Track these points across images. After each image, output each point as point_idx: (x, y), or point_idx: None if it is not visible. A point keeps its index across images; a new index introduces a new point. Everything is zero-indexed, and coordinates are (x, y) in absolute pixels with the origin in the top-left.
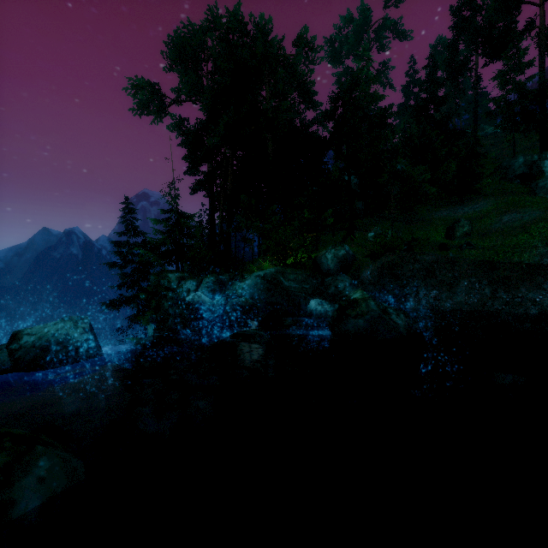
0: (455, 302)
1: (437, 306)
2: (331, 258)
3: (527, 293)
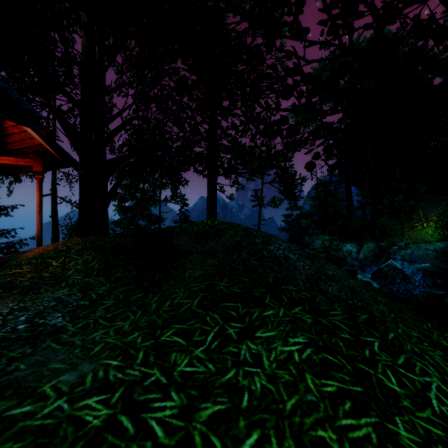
0: None
1: None
2: None
3: None
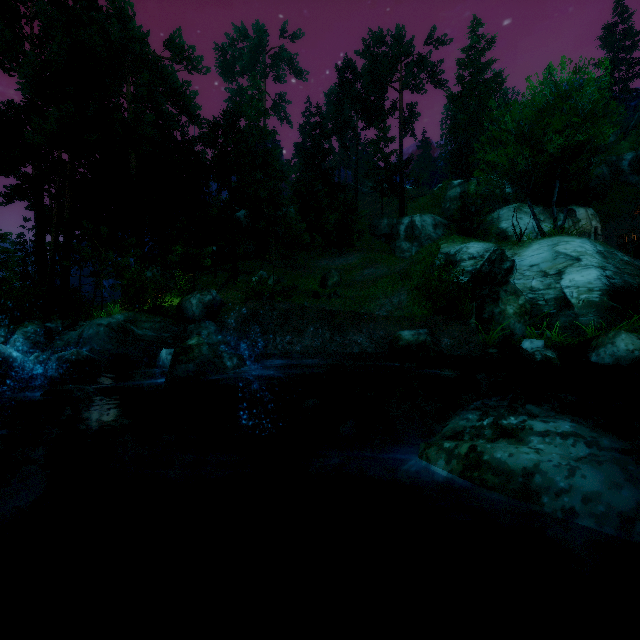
0: (303, 346)
1: (290, 350)
2: (197, 303)
3: (353, 336)
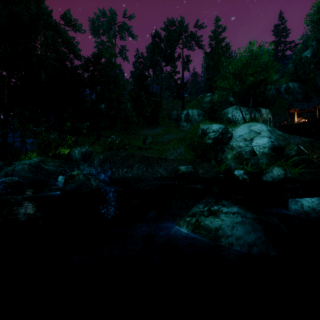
0: (133, 174)
1: (126, 176)
2: (78, 152)
3: (157, 169)
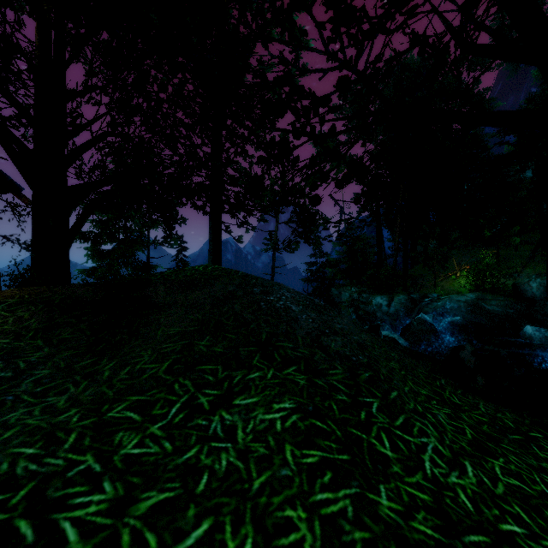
0: None
1: None
2: (536, 286)
3: None
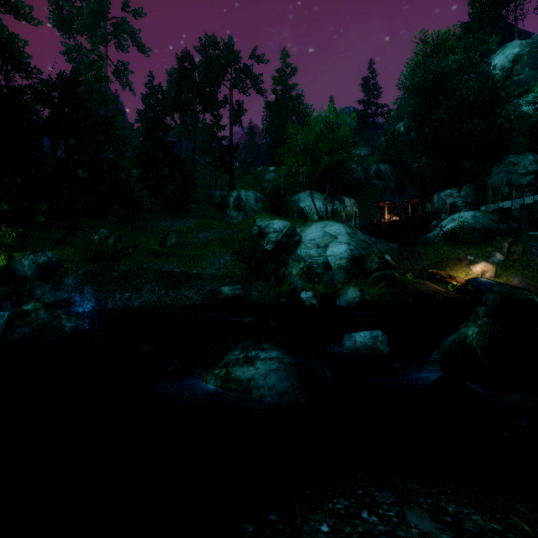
0: (141, 301)
1: (129, 305)
2: (29, 264)
3: (185, 292)
